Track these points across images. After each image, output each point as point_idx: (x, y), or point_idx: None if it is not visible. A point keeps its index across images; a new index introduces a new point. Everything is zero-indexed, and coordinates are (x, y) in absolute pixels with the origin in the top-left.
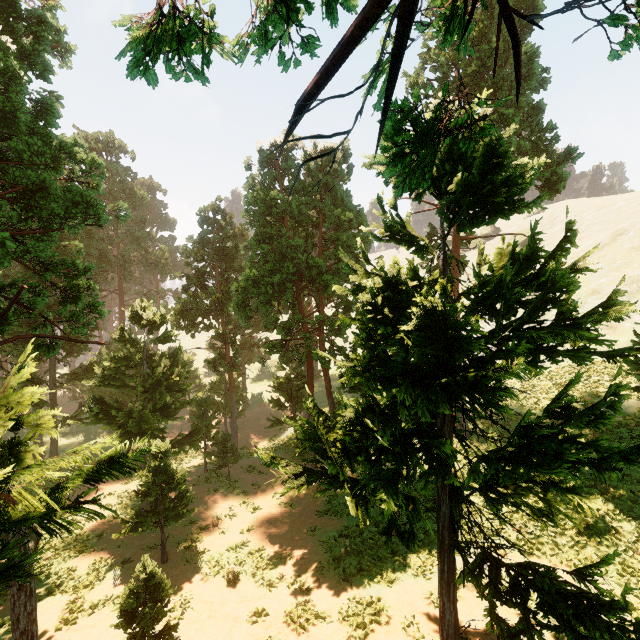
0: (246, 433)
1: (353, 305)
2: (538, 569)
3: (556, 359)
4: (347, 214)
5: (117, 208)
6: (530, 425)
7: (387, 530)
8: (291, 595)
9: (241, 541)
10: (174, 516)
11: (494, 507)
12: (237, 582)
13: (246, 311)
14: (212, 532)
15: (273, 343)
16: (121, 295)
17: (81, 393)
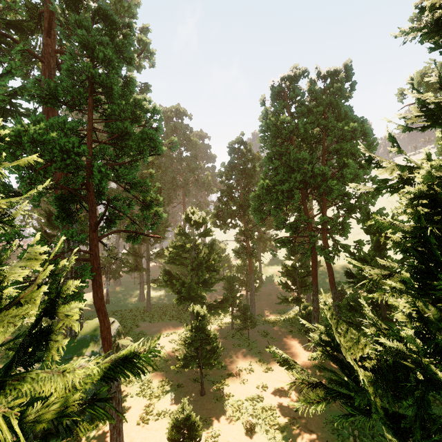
0: (261, 304)
1: (355, 207)
2: None
3: None
4: (351, 125)
5: (170, 141)
6: None
7: None
8: None
9: (257, 395)
10: (208, 364)
11: None
12: (253, 433)
13: (261, 214)
14: (235, 380)
15: (282, 239)
16: (184, 205)
17: (163, 265)
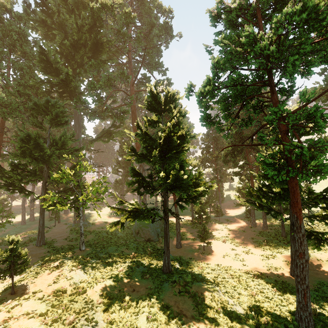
0: (224, 210)
1: None
2: (318, 232)
3: (321, 174)
4: None
5: (194, 135)
6: (312, 191)
7: (267, 213)
8: (243, 249)
9: (225, 236)
10: (205, 222)
11: (311, 220)
12: (225, 243)
13: (226, 161)
14: (215, 232)
15: (236, 172)
16: None
17: None
